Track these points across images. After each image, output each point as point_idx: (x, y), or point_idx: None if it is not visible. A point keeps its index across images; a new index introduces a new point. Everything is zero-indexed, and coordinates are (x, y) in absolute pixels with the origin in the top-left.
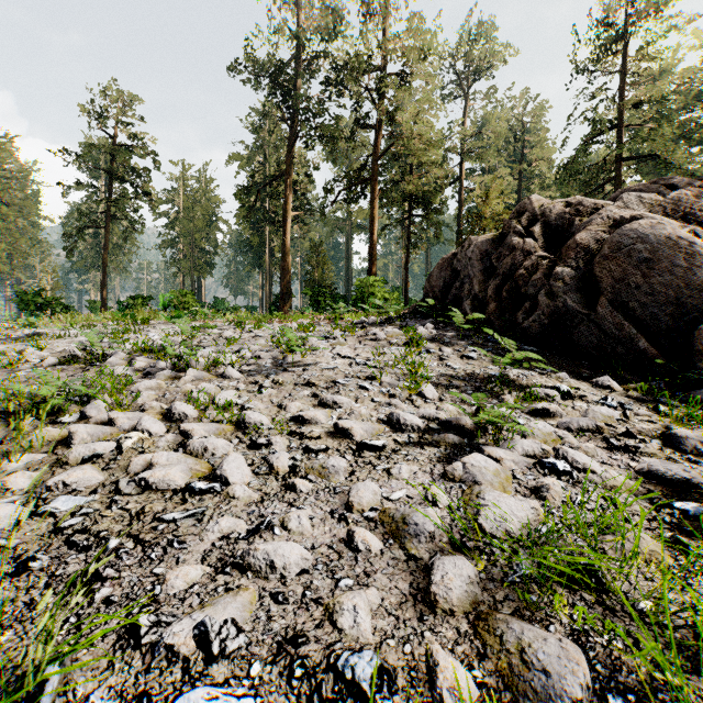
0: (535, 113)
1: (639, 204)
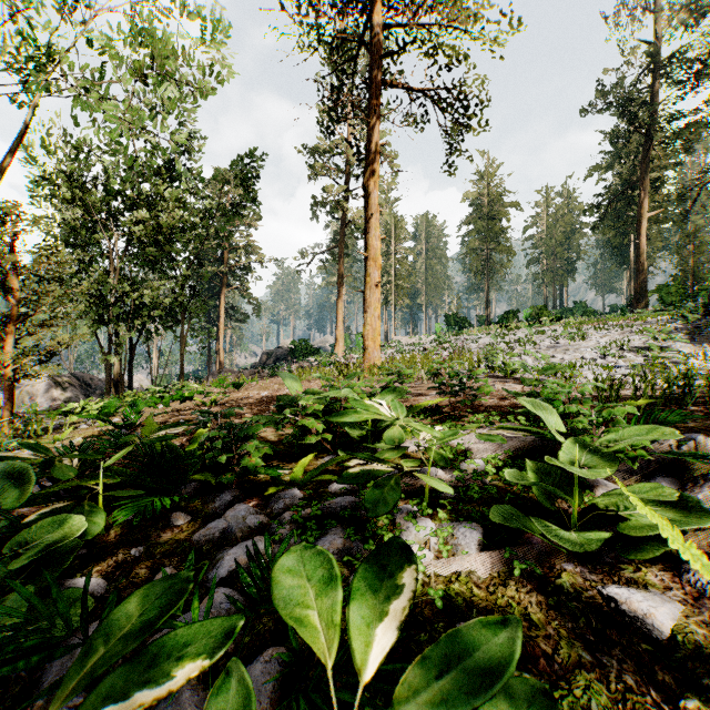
0: None
1: None
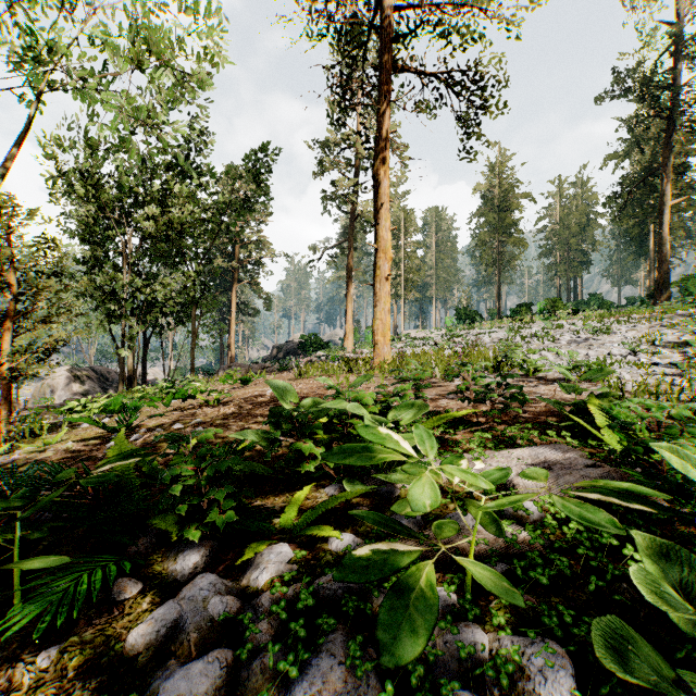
0: None
1: None
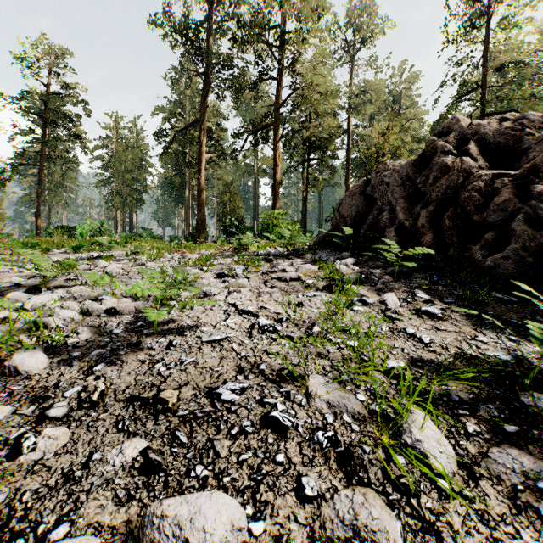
0: (409, 79)
1: None
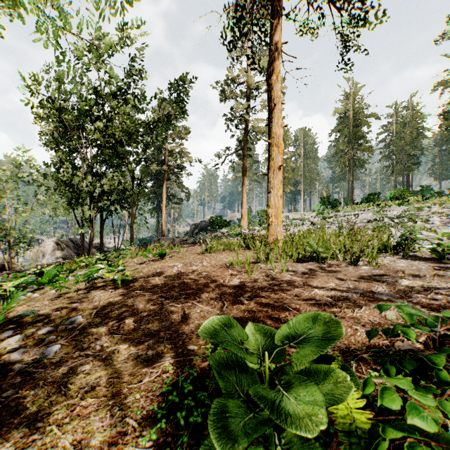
0: None
1: None
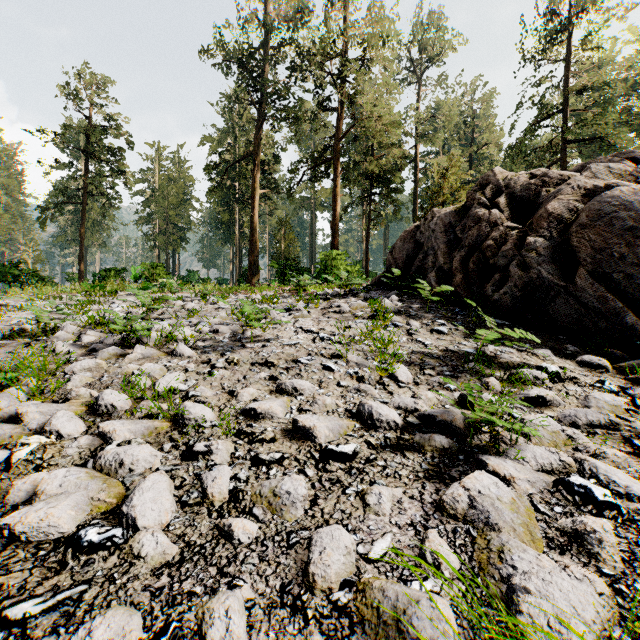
0: (485, 100)
1: (608, 175)
